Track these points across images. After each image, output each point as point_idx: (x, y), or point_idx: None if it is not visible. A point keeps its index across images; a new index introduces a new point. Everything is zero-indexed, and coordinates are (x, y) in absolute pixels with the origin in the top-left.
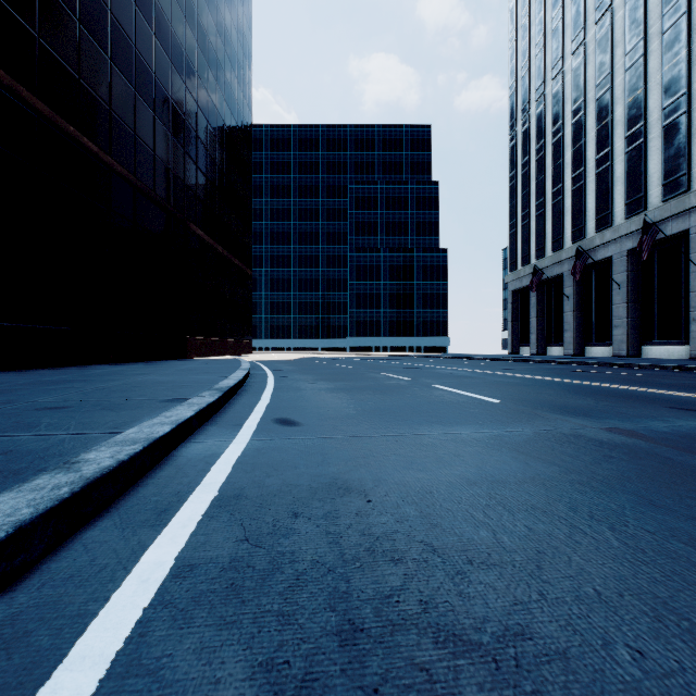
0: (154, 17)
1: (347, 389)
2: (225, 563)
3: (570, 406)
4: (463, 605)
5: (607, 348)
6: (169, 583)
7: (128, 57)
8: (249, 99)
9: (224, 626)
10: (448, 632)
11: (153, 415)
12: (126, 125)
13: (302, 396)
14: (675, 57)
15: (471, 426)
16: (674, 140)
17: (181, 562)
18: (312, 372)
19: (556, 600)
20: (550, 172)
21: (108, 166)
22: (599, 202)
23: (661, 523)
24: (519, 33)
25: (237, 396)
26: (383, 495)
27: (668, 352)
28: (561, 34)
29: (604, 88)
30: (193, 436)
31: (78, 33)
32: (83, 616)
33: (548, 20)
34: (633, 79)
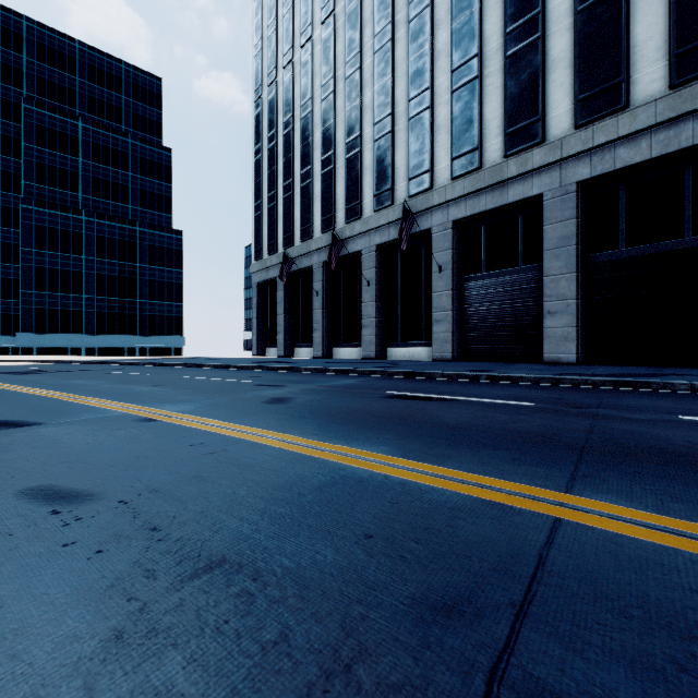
0: None
1: None
2: None
3: None
4: None
5: (355, 349)
6: None
7: None
8: None
9: None
10: None
11: None
12: None
13: None
14: (421, 48)
15: None
16: (420, 135)
17: None
18: None
19: None
20: (299, 151)
21: None
22: (350, 191)
23: None
24: None
25: None
26: None
27: (410, 354)
28: None
29: (354, 67)
30: None
31: None
32: None
33: None
34: (382, 64)
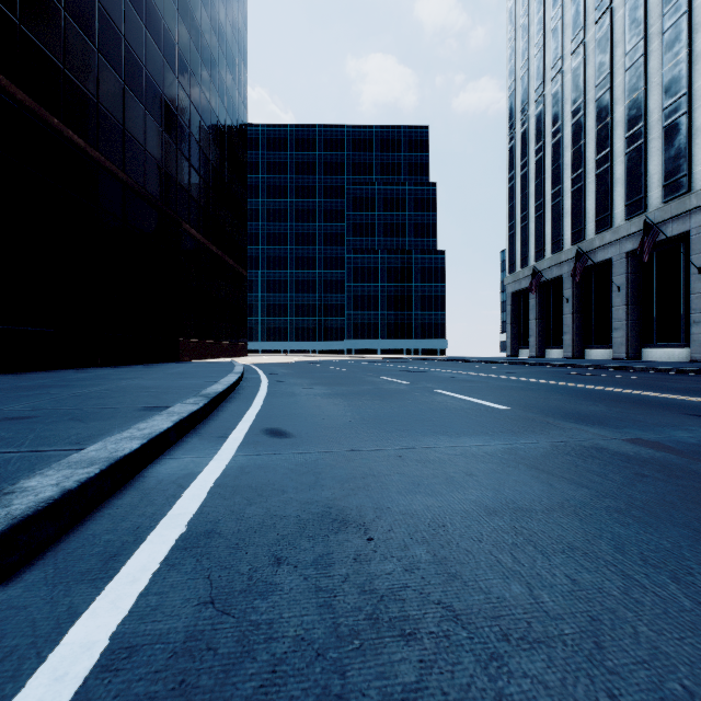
0: (145, 9)
1: (344, 395)
2: (178, 644)
3: (582, 413)
4: None
5: (606, 351)
6: (93, 681)
7: (117, 48)
8: (244, 96)
9: None
10: None
11: (126, 427)
12: (115, 119)
13: (296, 402)
14: (676, 57)
15: (480, 438)
16: (675, 141)
17: (117, 642)
18: (308, 376)
19: None
20: (549, 173)
21: (95, 162)
22: (599, 204)
23: None
24: (518, 33)
25: (226, 402)
26: (386, 530)
27: (668, 355)
28: (560, 34)
29: (603, 88)
30: (169, 451)
31: (63, 21)
32: None
33: (547, 19)
34: (633, 80)
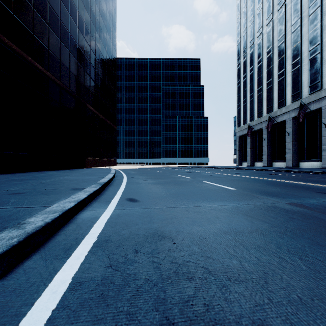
0: (70, 6)
1: (161, 183)
2: (99, 281)
3: (269, 191)
4: (228, 306)
5: (283, 163)
6: (67, 293)
7: (57, 24)
8: (115, 45)
9: (96, 322)
10: (221, 324)
11: (66, 197)
12: (56, 57)
13: (140, 186)
14: (315, 26)
15: (222, 202)
16: (314, 66)
17: (75, 280)
18: (145, 174)
19: (278, 303)
20: (256, 80)
21: (47, 76)
22: (279, 95)
23: (325, 255)
24: (241, 15)
25: (108, 186)
26: (181, 239)
27: (311, 165)
28: (261, 16)
29: (281, 41)
30: (86, 207)
31: (33, 12)
32: (18, 315)
33: (255, 9)
34: (295, 37)
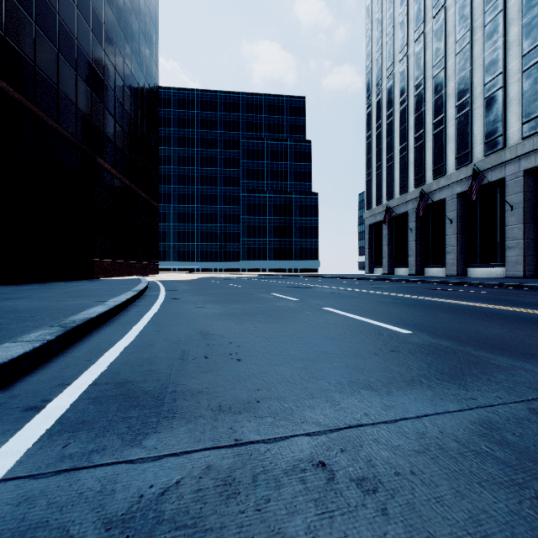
0: None
1: (235, 315)
2: None
3: (493, 338)
4: None
5: (441, 269)
6: None
7: None
8: (156, 58)
9: None
10: None
11: None
12: (25, 55)
13: (181, 327)
14: (494, 44)
15: (421, 394)
16: (493, 109)
17: None
18: (205, 292)
19: None
20: (398, 133)
21: (2, 91)
22: (436, 156)
23: None
24: (374, 25)
25: (100, 329)
26: None
27: (487, 273)
28: (406, 26)
29: (439, 68)
30: None
31: None
32: None
33: (396, 15)
34: (462, 62)
